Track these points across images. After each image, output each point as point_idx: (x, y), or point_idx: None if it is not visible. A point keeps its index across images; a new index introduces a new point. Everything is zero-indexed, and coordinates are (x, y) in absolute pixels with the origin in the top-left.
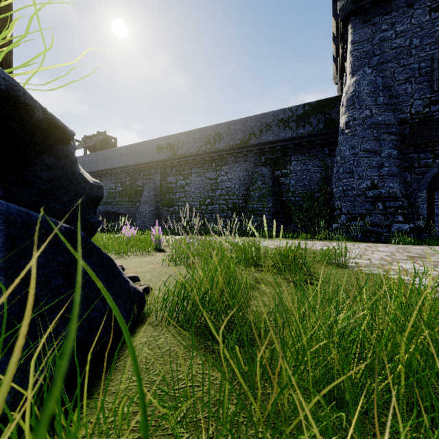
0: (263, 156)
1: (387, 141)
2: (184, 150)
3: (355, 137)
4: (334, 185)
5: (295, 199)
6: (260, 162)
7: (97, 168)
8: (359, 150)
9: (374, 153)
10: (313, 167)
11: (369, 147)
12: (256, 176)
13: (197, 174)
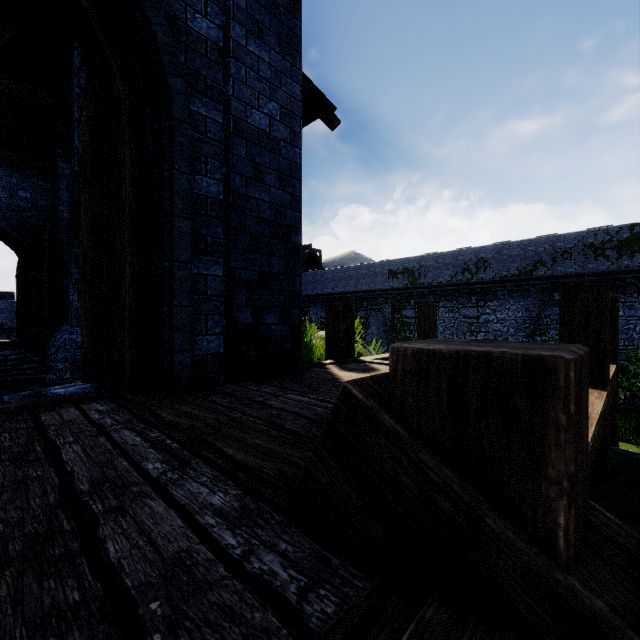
0: (555, 293)
1: None
2: (429, 278)
3: None
4: None
5: None
6: (550, 300)
7: (305, 292)
8: None
9: None
10: None
11: None
12: (546, 322)
13: (447, 309)
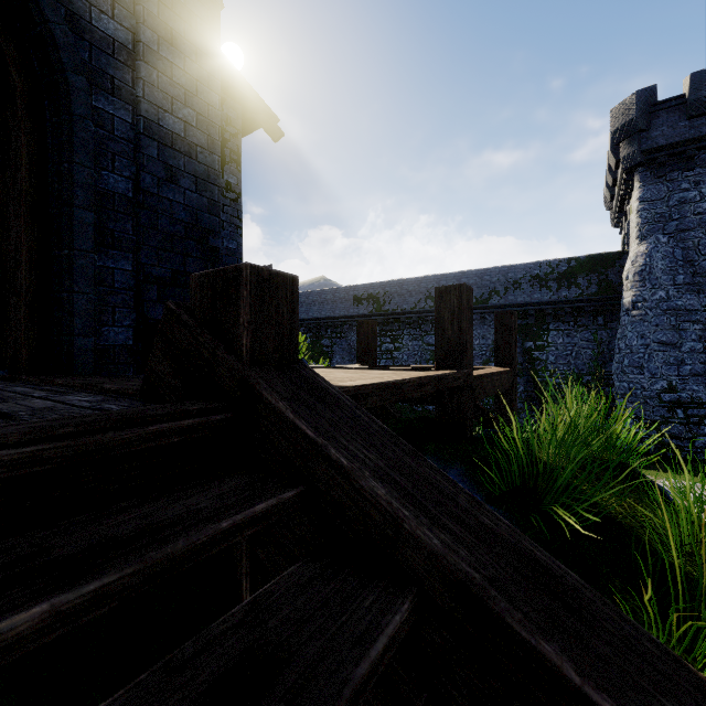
0: None
1: (690, 332)
2: (394, 305)
3: (646, 323)
4: (615, 377)
5: (556, 382)
6: None
7: None
8: (651, 341)
9: (671, 346)
10: (581, 340)
11: (665, 339)
12: None
13: (411, 337)
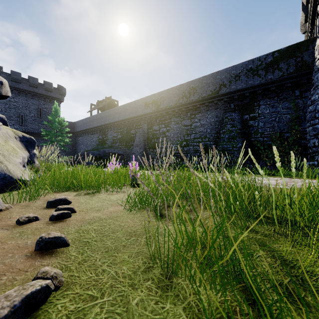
0: (232, 103)
1: None
2: (165, 104)
3: None
4: (309, 123)
5: (264, 140)
6: (229, 108)
7: (105, 122)
8: None
9: None
10: (283, 109)
11: None
12: (225, 121)
13: (175, 122)
